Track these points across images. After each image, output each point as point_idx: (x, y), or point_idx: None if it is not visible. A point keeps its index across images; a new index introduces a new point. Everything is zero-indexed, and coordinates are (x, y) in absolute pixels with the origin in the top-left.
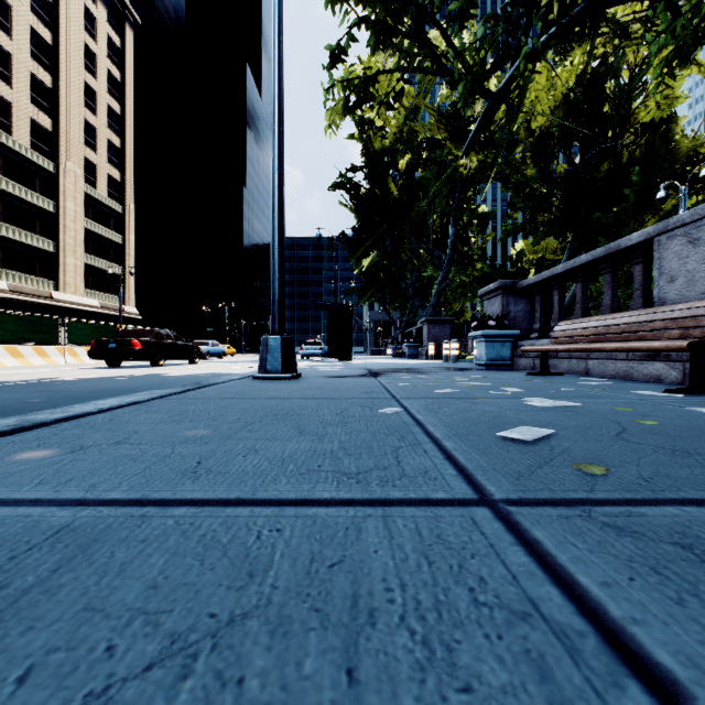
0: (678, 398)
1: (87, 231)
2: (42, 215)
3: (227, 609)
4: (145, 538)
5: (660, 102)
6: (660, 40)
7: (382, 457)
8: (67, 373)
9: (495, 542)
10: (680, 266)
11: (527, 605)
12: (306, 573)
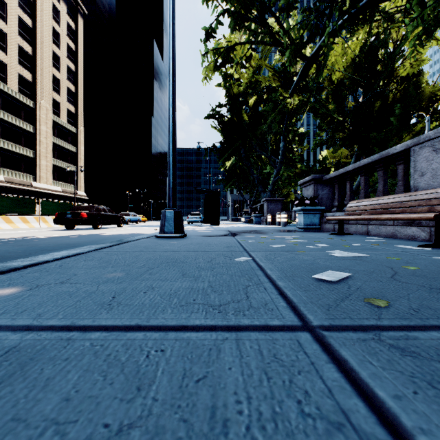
0: (427, 250)
1: (54, 144)
2: (26, 134)
3: (118, 420)
4: (68, 357)
5: (412, 63)
6: (413, 23)
7: (237, 293)
8: (40, 233)
9: (314, 360)
10: (427, 165)
11: (340, 416)
12: (179, 387)
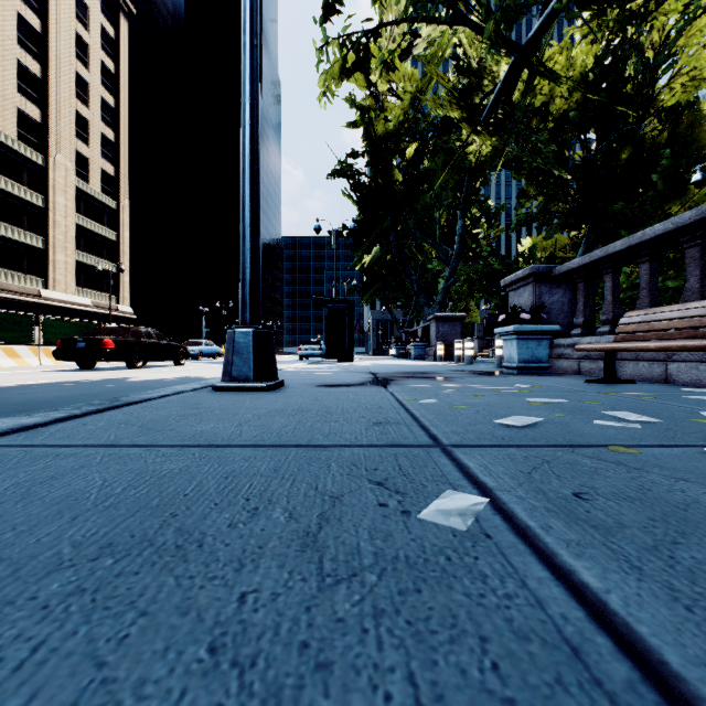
0: None
1: (79, 227)
2: (30, 209)
3: None
4: None
5: (686, 83)
6: None
7: None
8: (14, 378)
9: None
10: None
11: None
12: None
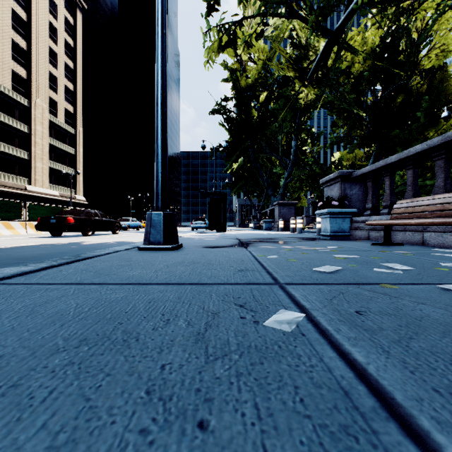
0: None
1: (51, 146)
2: (20, 134)
3: None
4: None
5: (438, 54)
6: None
7: None
8: (11, 242)
9: None
10: None
11: None
12: None
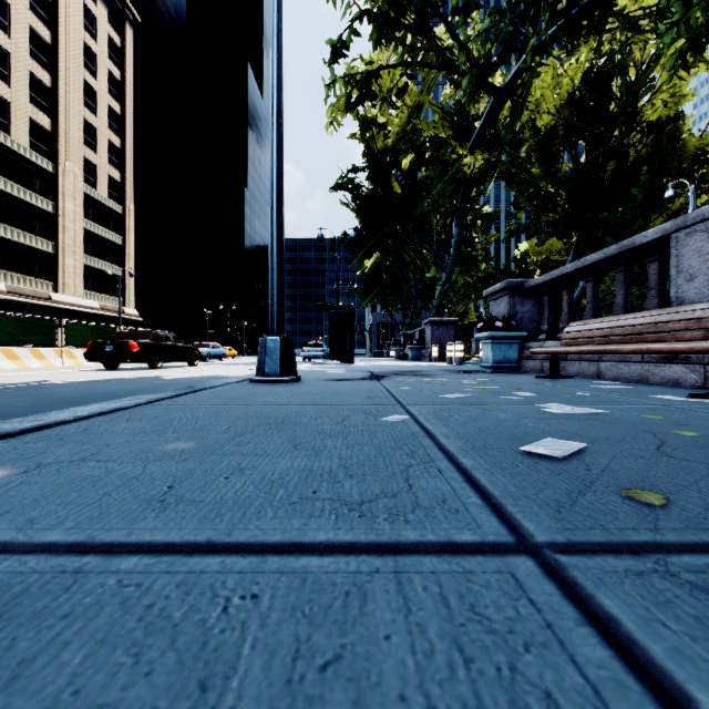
0: (705, 403)
1: (87, 232)
2: (41, 215)
3: None
4: (69, 610)
5: (667, 101)
6: (673, 31)
7: (390, 479)
8: (62, 376)
9: (552, 619)
10: (700, 263)
11: None
12: (286, 682)
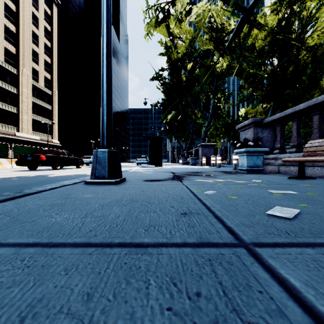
0: None
1: (34, 103)
2: (10, 95)
3: None
4: None
5: (320, 34)
6: None
7: None
8: None
9: None
10: None
11: None
12: None
